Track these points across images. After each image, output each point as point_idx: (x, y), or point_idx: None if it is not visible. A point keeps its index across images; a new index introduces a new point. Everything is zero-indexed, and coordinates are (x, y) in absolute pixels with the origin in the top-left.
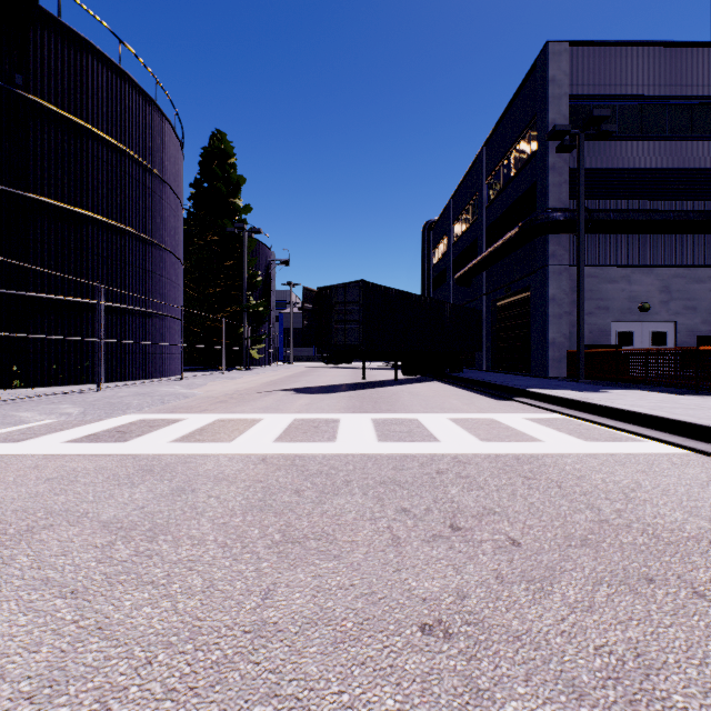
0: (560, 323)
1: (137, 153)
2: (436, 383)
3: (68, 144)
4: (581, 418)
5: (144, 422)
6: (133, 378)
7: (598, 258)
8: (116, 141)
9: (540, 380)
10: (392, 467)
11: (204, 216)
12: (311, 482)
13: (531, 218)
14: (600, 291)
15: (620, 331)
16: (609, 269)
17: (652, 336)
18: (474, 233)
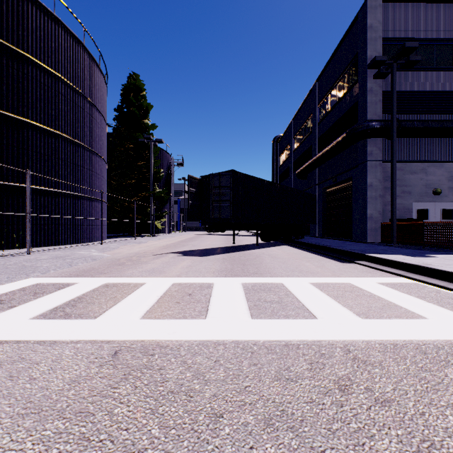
0: (376, 203)
1: (68, 79)
2: (286, 247)
3: (11, 68)
4: (433, 284)
5: (34, 288)
6: (65, 243)
7: (403, 156)
8: (51, 69)
9: (366, 245)
10: (275, 372)
11: (124, 131)
12: (160, 420)
13: (355, 126)
14: (404, 180)
15: (419, 209)
16: (411, 164)
17: (442, 212)
18: (309, 142)
